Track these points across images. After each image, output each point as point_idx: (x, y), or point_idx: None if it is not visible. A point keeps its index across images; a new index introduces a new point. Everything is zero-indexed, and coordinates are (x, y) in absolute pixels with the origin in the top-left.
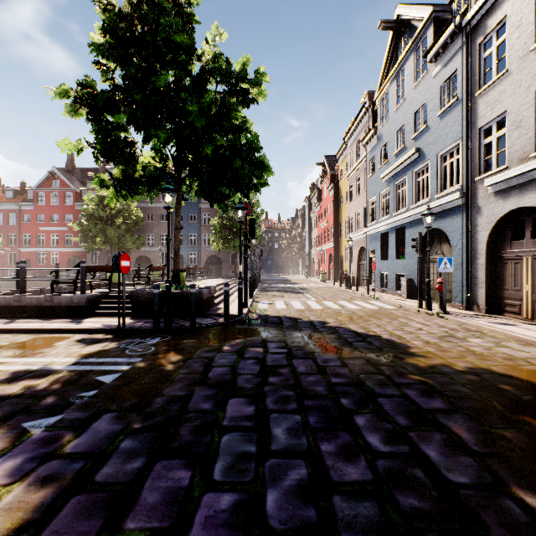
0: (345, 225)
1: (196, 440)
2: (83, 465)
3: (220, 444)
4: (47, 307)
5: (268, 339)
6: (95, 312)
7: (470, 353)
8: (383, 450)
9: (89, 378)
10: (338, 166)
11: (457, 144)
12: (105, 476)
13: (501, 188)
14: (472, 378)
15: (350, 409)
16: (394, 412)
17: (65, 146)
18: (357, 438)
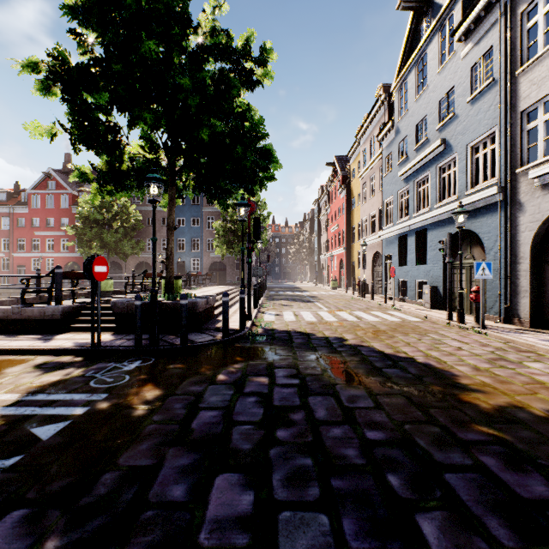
0: (357, 229)
1: None
2: None
3: None
4: (15, 321)
5: (275, 363)
6: (71, 327)
7: (539, 385)
8: None
9: (21, 430)
10: (350, 166)
11: (493, 132)
12: None
13: None
14: None
15: (406, 499)
16: (478, 507)
17: (35, 130)
18: None
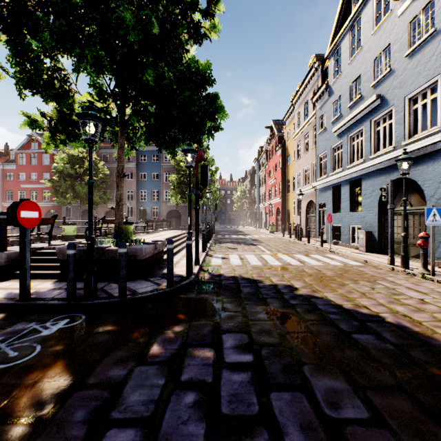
0: (292, 181)
1: None
2: None
3: None
4: None
5: (222, 324)
6: (15, 273)
7: None
8: None
9: None
10: (285, 128)
11: (434, 82)
12: None
13: None
14: None
15: None
16: None
17: None
18: None
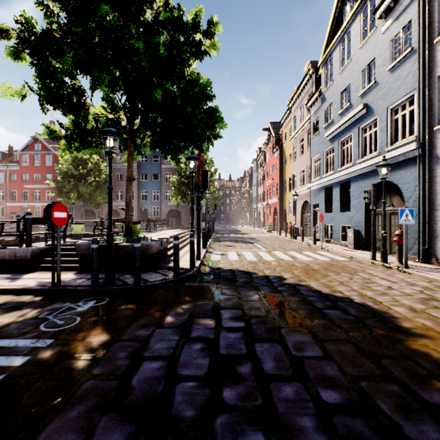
0: (289, 182)
1: None
2: None
3: None
4: None
5: (221, 304)
6: (39, 266)
7: None
8: None
9: None
10: (282, 130)
11: (411, 95)
12: None
13: None
14: None
15: None
16: None
17: (6, 90)
18: None
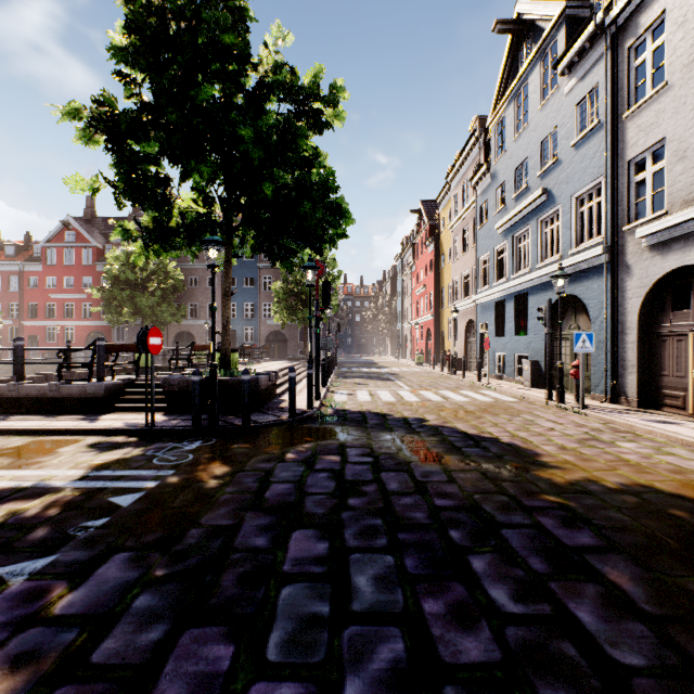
0: (448, 291)
1: (243, 596)
2: (76, 635)
3: (278, 601)
4: (52, 400)
5: (347, 443)
6: (116, 406)
7: (622, 462)
8: (515, 612)
9: (99, 499)
10: (439, 214)
11: (599, 182)
12: (107, 655)
13: (658, 240)
14: (630, 499)
15: (463, 546)
16: (525, 551)
17: (76, 184)
18: (475, 592)
